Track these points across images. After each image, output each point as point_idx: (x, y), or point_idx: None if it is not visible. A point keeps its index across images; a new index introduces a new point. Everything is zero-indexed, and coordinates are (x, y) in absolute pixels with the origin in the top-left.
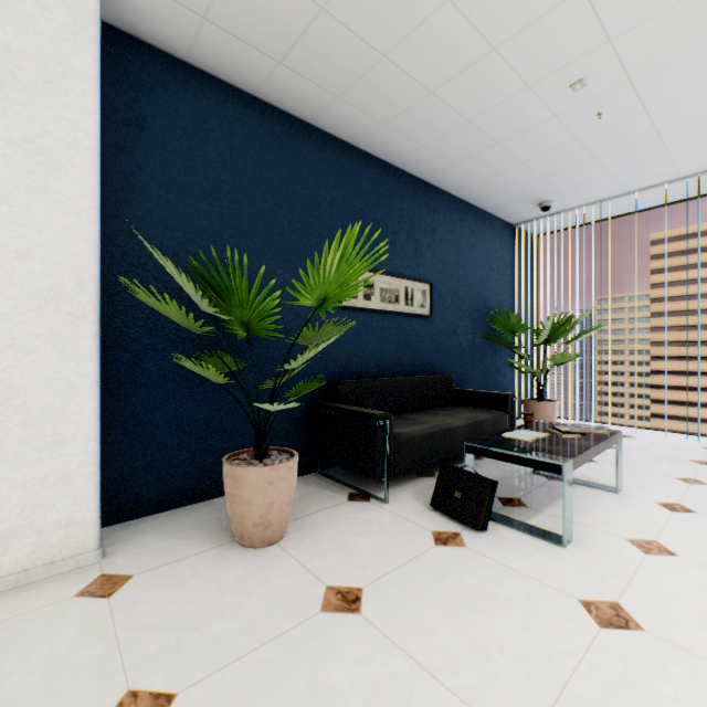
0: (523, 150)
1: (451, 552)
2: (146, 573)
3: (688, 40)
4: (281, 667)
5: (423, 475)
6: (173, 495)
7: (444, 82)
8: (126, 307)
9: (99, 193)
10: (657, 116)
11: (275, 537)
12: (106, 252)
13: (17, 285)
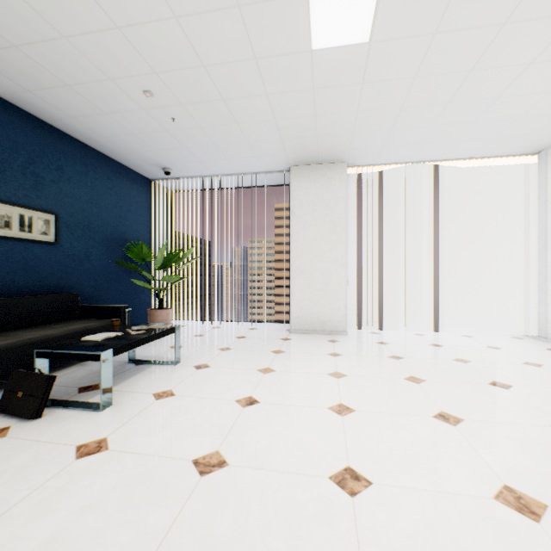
0: (131, 126)
1: None
2: None
3: (204, 94)
4: None
5: None
6: None
7: (26, 42)
8: None
9: None
10: (210, 133)
11: None
12: None
13: None
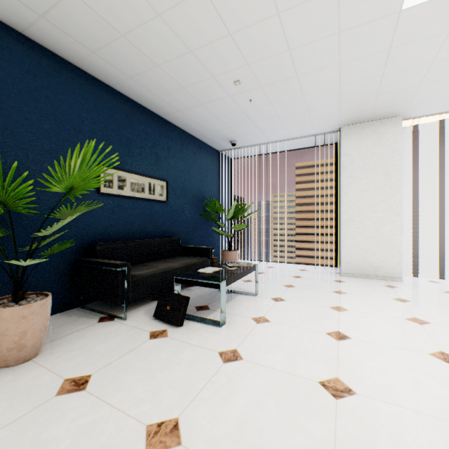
0: (216, 111)
1: (158, 342)
2: None
3: (281, 74)
4: (11, 440)
5: (156, 299)
6: None
7: (165, 62)
8: None
9: None
10: (276, 107)
11: (30, 355)
12: None
13: None
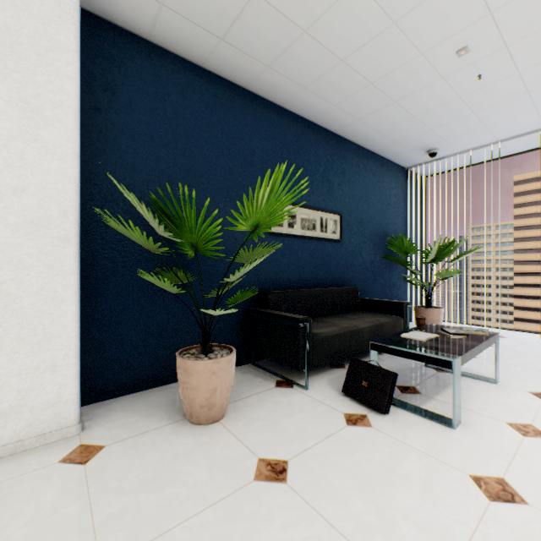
0: (415, 107)
1: (360, 432)
2: (115, 444)
3: None
4: (221, 529)
5: (335, 367)
6: (139, 381)
7: (353, 52)
8: (102, 233)
9: (79, 143)
10: (528, 76)
11: (217, 416)
12: (86, 190)
13: (14, 215)
